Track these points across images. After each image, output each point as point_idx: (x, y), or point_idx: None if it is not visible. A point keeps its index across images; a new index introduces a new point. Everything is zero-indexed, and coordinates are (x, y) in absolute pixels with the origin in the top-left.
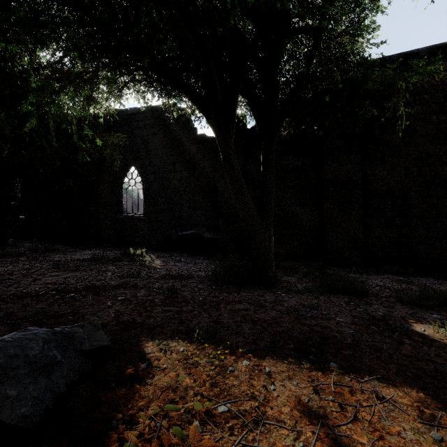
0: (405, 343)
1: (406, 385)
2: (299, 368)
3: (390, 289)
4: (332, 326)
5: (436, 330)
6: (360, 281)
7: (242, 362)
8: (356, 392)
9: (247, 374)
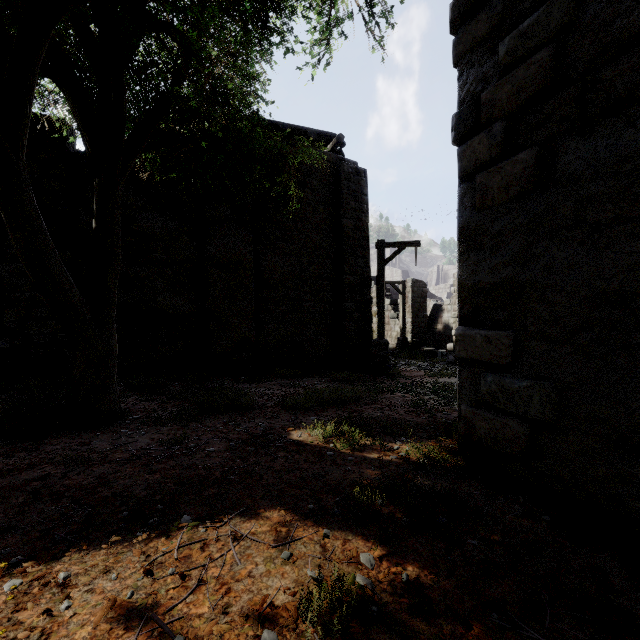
0: (279, 457)
1: (270, 508)
2: (129, 546)
3: (278, 396)
4: (198, 462)
5: (310, 432)
6: (245, 393)
7: (4, 587)
8: (210, 545)
9: (11, 605)
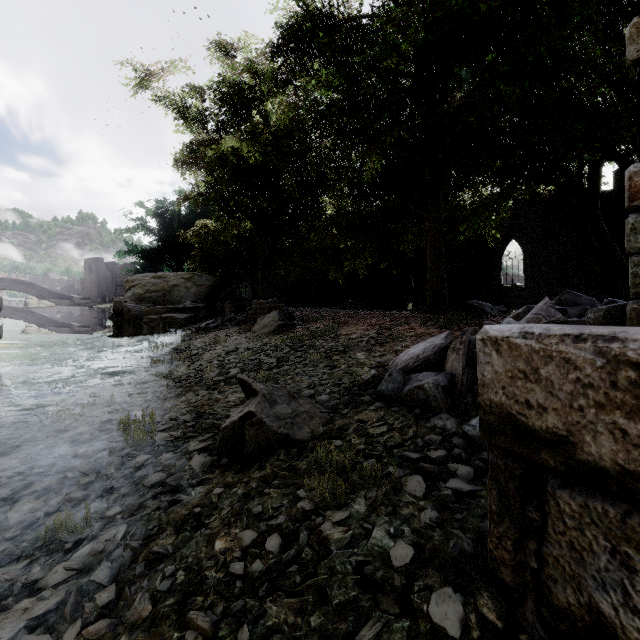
0: None
1: None
2: None
3: None
4: None
5: None
6: None
7: None
8: None
9: None
